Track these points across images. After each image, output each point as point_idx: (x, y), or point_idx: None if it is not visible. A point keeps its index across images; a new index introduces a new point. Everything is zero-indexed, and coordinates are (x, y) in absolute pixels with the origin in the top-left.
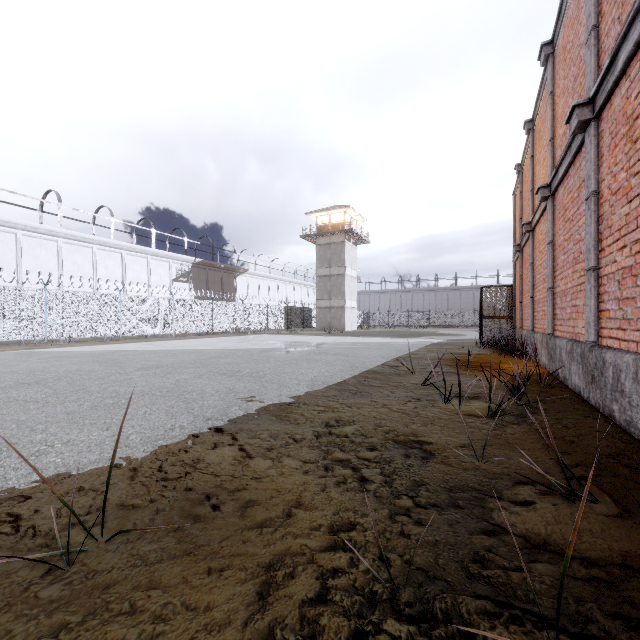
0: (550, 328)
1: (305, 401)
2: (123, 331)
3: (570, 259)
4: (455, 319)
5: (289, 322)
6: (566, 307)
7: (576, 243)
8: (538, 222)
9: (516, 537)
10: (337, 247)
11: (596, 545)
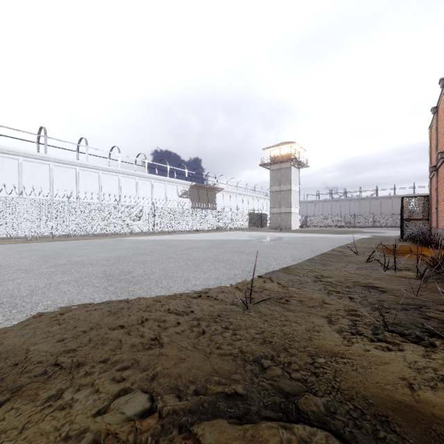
0: None
1: (295, 267)
2: (156, 228)
3: None
4: (376, 221)
5: (251, 223)
6: None
7: None
8: None
9: (439, 320)
10: (285, 171)
11: None
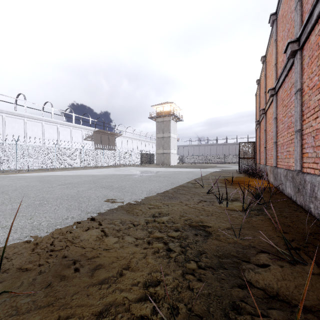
0: (275, 163)
1: (144, 202)
2: (57, 165)
3: (286, 126)
4: (226, 159)
5: (142, 161)
6: (283, 152)
7: (289, 118)
8: (268, 108)
9: (259, 290)
10: (167, 123)
11: (309, 296)
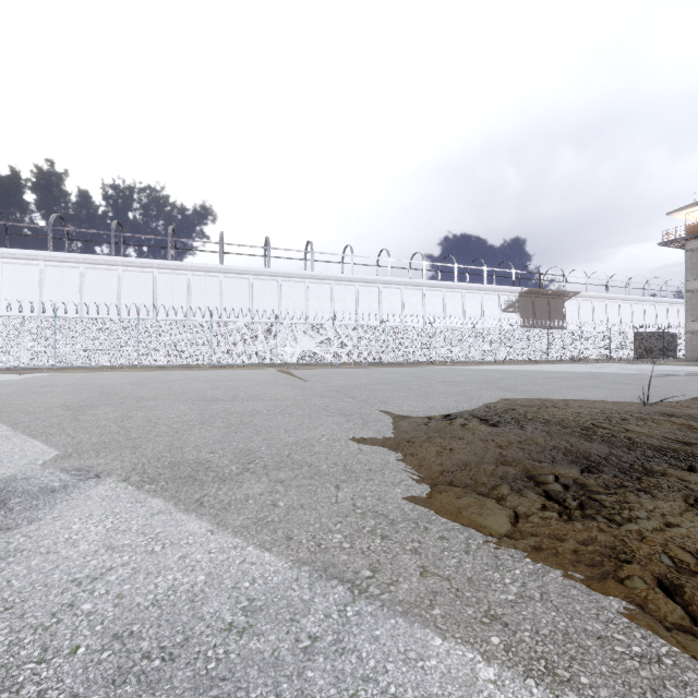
0: None
1: None
2: (476, 357)
3: None
4: None
5: (640, 351)
6: None
7: None
8: None
9: None
10: None
11: None
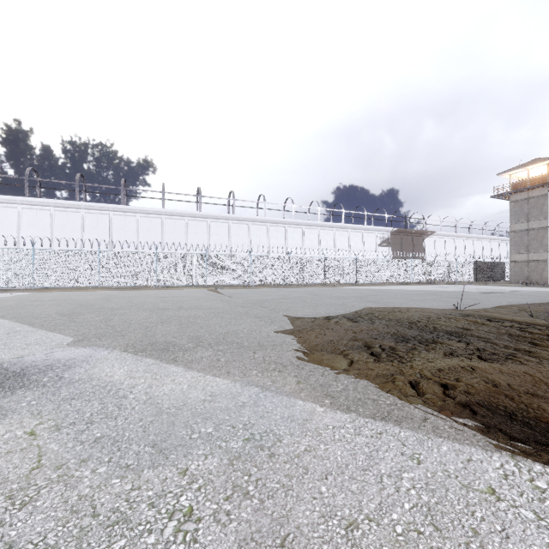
0: None
1: (506, 305)
2: (357, 280)
3: None
4: None
5: (478, 275)
6: None
7: None
8: None
9: None
10: (537, 201)
11: None
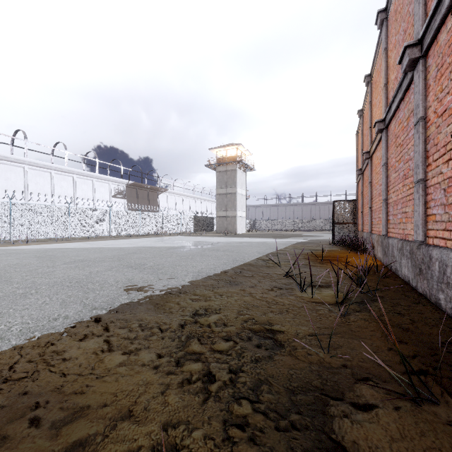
0: (384, 230)
1: (186, 290)
2: (71, 233)
3: (400, 176)
4: (316, 225)
5: (197, 227)
6: (397, 214)
7: (406, 162)
8: (375, 151)
9: None
10: (231, 173)
11: None
